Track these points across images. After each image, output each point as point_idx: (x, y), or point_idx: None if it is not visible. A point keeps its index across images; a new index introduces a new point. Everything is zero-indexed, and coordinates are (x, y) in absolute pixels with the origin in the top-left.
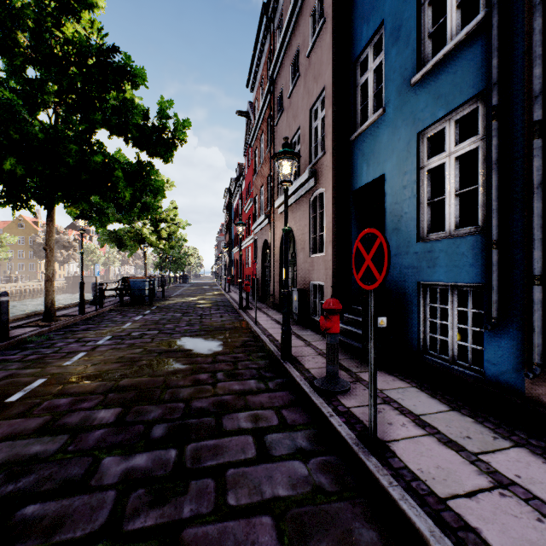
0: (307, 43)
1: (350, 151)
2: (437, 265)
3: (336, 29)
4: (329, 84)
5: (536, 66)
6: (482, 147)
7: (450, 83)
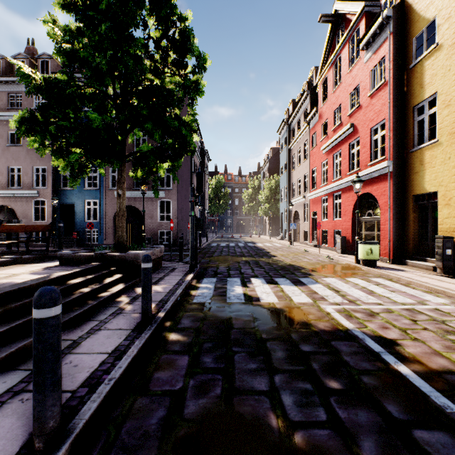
0: None
1: (59, 192)
2: None
3: None
4: (50, 168)
5: (105, 202)
6: (98, 208)
7: (93, 195)
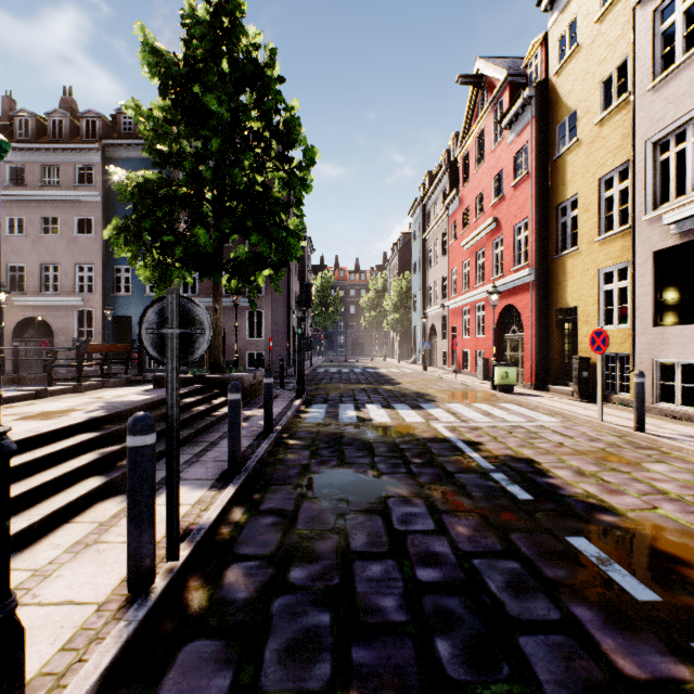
0: (73, 228)
1: (110, 299)
2: None
3: (103, 246)
4: (100, 267)
5: None
6: None
7: None
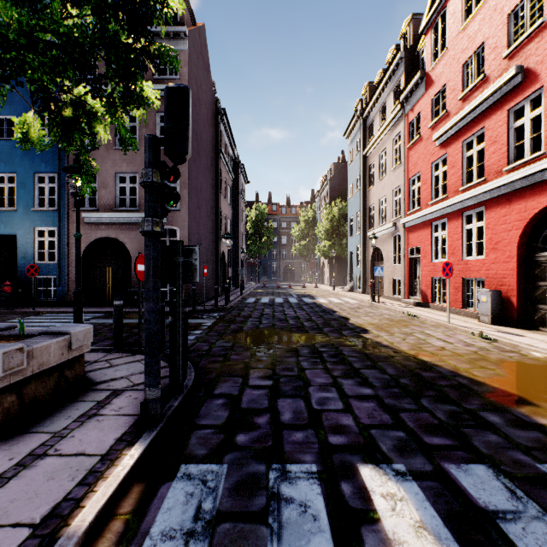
0: None
1: None
2: (42, 271)
3: None
4: None
5: (68, 231)
6: (56, 241)
7: (47, 219)
